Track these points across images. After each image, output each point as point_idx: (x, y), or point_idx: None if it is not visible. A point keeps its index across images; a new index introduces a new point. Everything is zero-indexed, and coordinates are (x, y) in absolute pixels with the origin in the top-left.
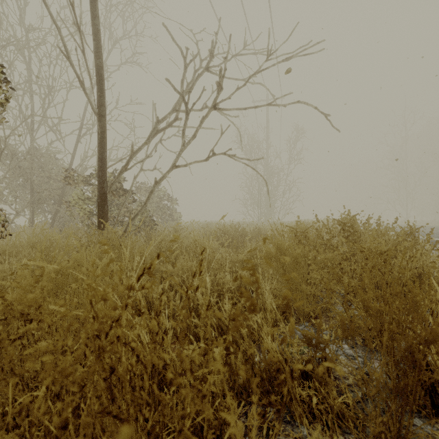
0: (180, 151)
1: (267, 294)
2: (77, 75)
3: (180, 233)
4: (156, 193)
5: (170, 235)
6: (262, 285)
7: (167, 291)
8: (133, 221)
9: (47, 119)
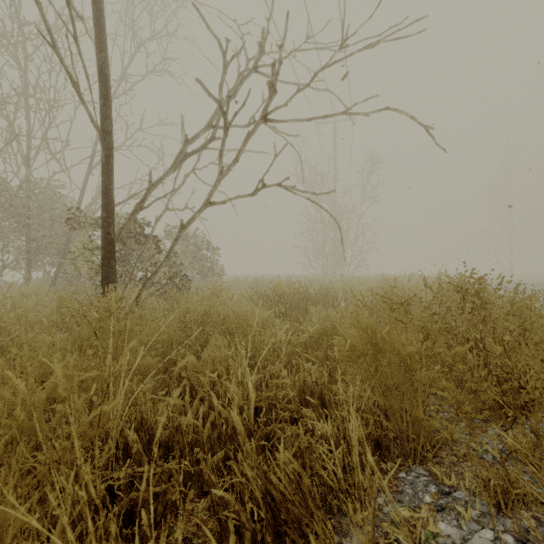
0: (216, 182)
1: (353, 422)
2: (68, 73)
3: (218, 295)
4: (191, 239)
5: (205, 298)
6: (335, 380)
7: (178, 413)
8: (150, 280)
9: (48, 143)
